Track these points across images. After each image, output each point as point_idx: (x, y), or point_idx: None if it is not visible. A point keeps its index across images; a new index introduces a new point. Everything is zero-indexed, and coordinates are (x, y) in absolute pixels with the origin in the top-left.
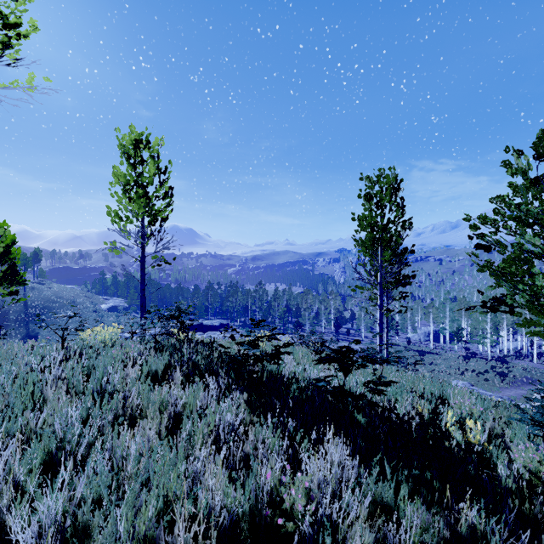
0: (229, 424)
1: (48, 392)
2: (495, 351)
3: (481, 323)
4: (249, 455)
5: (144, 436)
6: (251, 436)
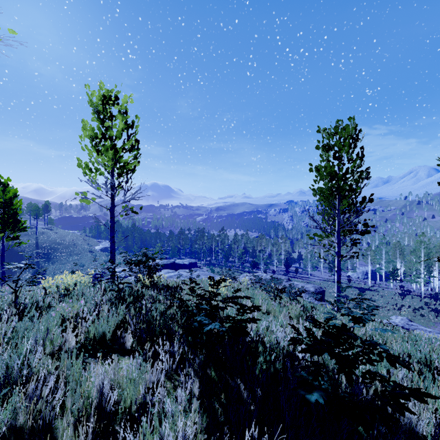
0: None
1: None
2: (426, 289)
3: (415, 264)
4: None
5: None
6: None
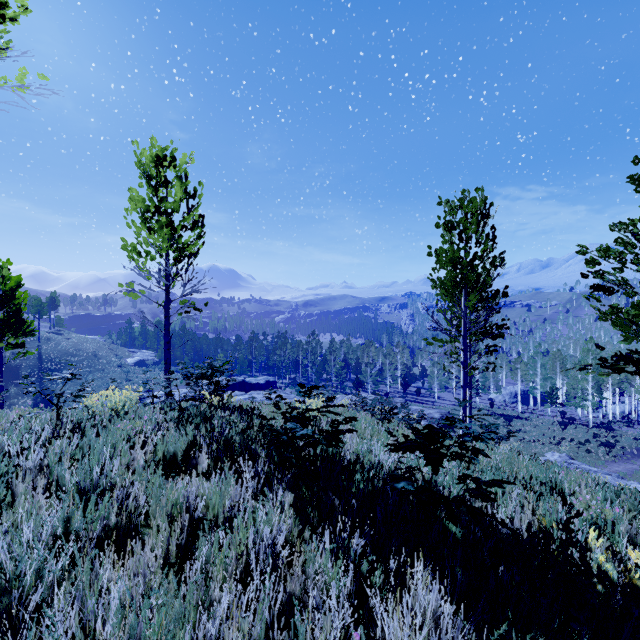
0: (268, 541)
1: (18, 488)
2: (597, 416)
3: (581, 382)
4: (295, 595)
5: (137, 568)
6: (298, 567)
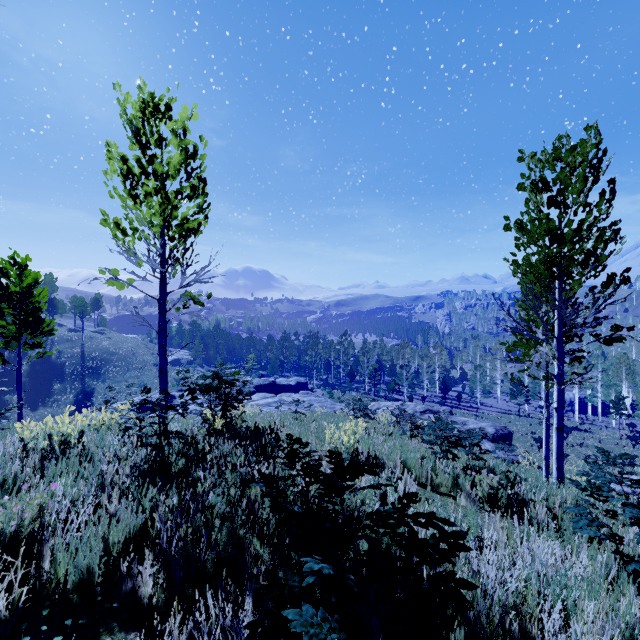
0: None
1: None
2: None
3: None
4: None
5: None
6: None
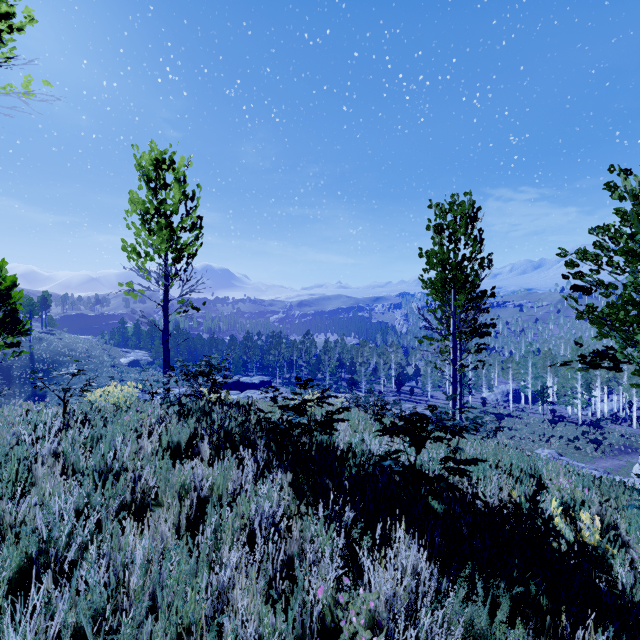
0: (269, 515)
1: (38, 471)
2: (586, 414)
3: (570, 380)
4: (294, 557)
5: (155, 533)
6: (296, 533)
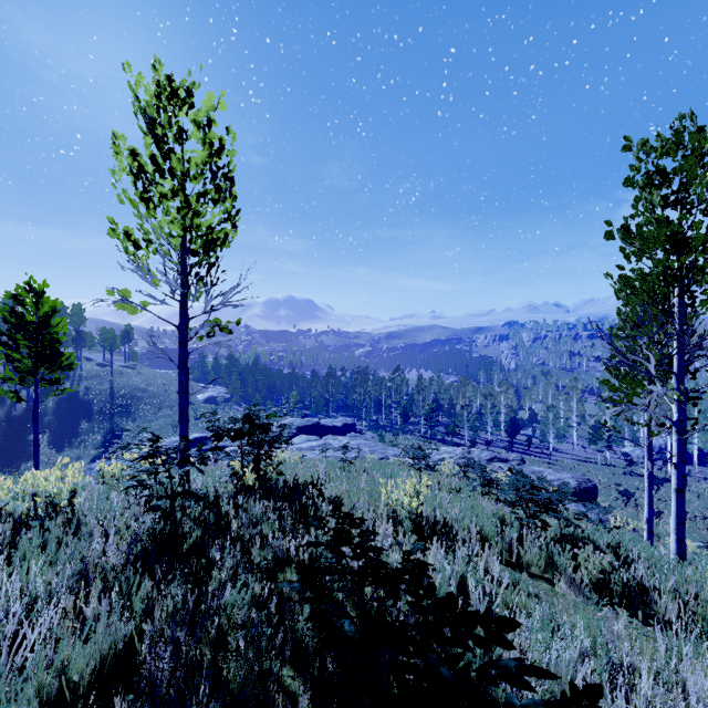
0: None
1: None
2: None
3: None
4: None
5: None
6: None
